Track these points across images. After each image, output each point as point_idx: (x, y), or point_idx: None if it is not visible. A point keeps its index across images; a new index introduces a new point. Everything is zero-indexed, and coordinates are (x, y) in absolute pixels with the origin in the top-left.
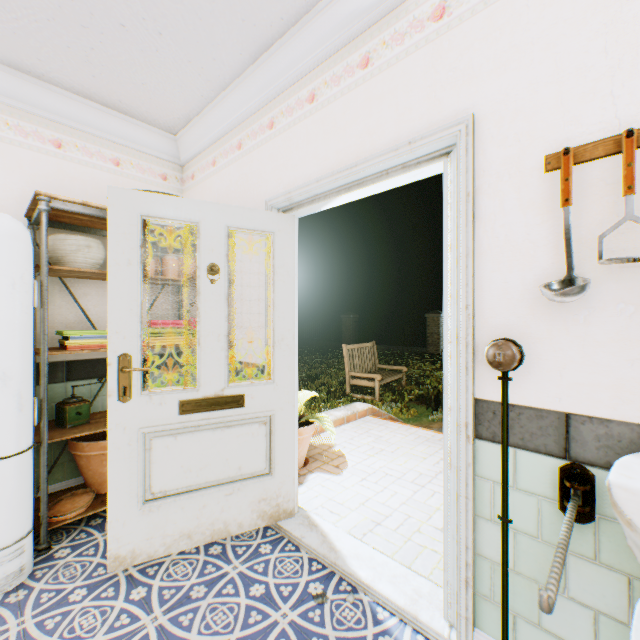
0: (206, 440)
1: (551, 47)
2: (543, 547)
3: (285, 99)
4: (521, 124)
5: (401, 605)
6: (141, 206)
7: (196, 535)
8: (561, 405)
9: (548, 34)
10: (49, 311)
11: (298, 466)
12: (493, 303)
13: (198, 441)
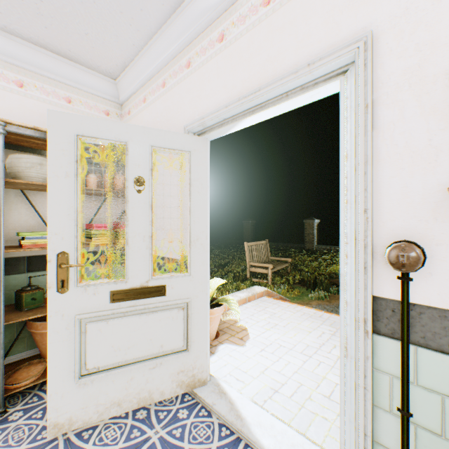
0: (133, 324)
1: None
2: (447, 445)
3: (199, 42)
4: (422, 34)
5: None
6: (77, 127)
7: (125, 403)
8: None
9: None
10: (13, 217)
11: (211, 338)
12: (392, 207)
13: (126, 325)
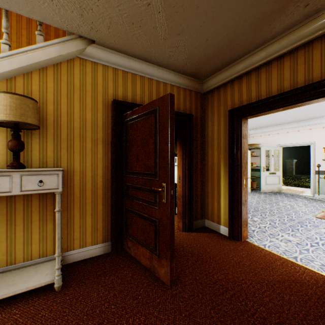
0: (271, 178)
1: (323, 137)
2: (322, 183)
3: (281, 131)
4: (320, 144)
5: (304, 195)
6: (264, 148)
7: (270, 190)
8: (324, 170)
9: (323, 136)
10: None
11: None
12: (317, 160)
13: (270, 178)
